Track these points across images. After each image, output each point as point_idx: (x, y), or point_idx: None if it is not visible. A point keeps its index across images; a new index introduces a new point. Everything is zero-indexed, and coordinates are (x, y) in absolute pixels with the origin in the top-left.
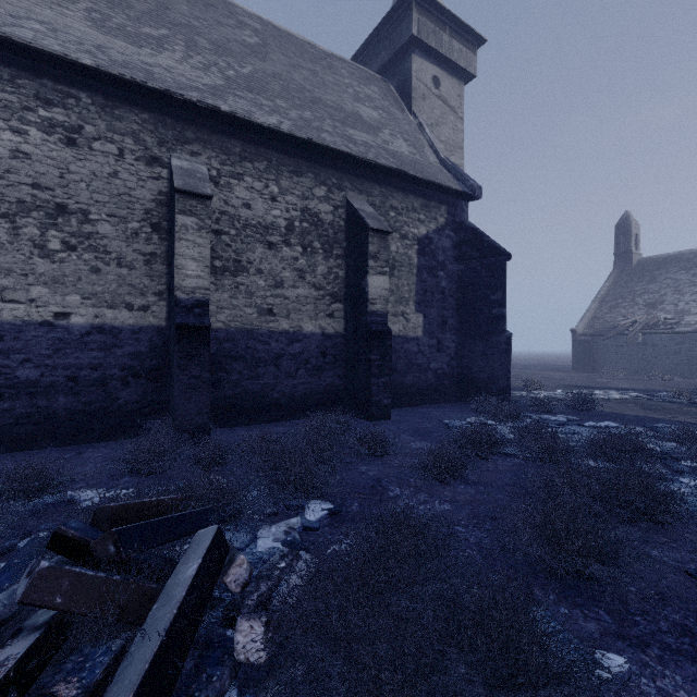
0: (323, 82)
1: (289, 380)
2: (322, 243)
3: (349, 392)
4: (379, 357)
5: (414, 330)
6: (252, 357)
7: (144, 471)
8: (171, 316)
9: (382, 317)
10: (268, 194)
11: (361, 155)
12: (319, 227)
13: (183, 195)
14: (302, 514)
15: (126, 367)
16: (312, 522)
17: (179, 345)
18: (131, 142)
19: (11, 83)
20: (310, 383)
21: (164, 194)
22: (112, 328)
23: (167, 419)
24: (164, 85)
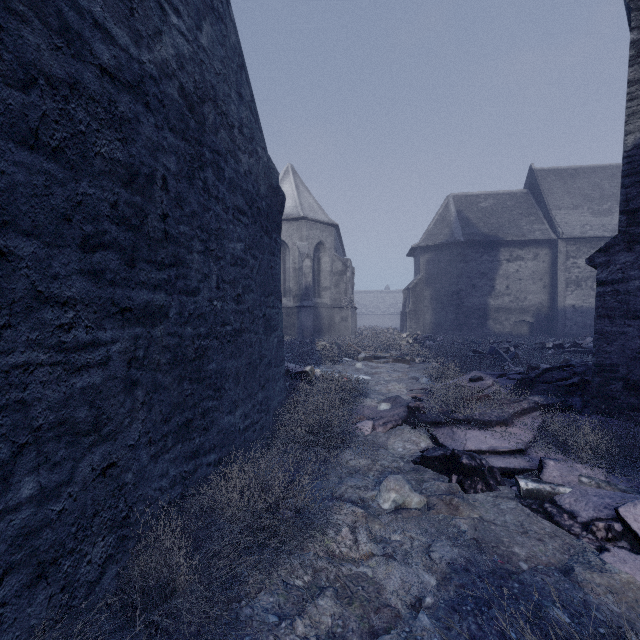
0: None
1: None
2: None
3: None
4: None
5: None
6: None
7: None
8: None
9: None
10: None
11: None
12: None
13: None
14: None
15: None
16: None
17: None
18: None
19: (585, 246)
20: None
21: None
22: None
23: None
24: None
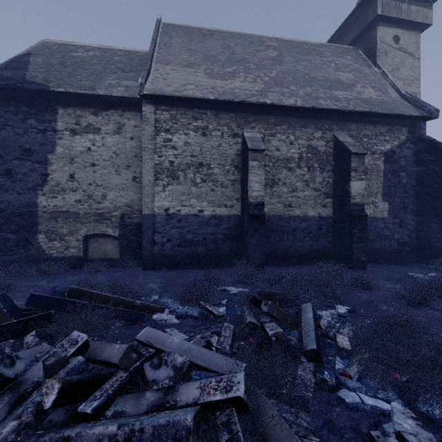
0: (315, 65)
1: (299, 243)
2: (319, 164)
3: (336, 251)
4: (358, 231)
5: (381, 213)
6: (280, 230)
7: (249, 282)
8: (244, 210)
9: (360, 206)
10: (288, 141)
11: (344, 108)
12: (317, 155)
13: (252, 151)
14: (334, 309)
15: (224, 234)
16: (341, 313)
17: (251, 225)
18: (226, 128)
19: (184, 114)
20: (312, 245)
21: (240, 150)
22: (219, 216)
23: (244, 260)
24: (241, 98)
